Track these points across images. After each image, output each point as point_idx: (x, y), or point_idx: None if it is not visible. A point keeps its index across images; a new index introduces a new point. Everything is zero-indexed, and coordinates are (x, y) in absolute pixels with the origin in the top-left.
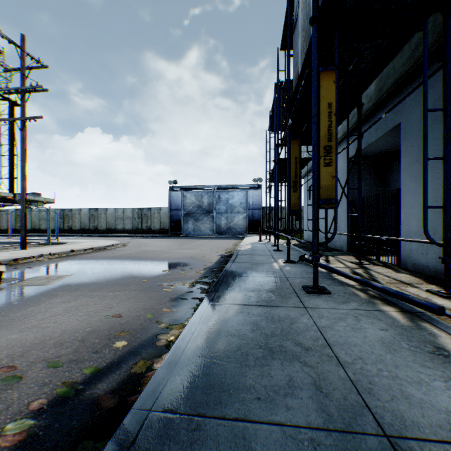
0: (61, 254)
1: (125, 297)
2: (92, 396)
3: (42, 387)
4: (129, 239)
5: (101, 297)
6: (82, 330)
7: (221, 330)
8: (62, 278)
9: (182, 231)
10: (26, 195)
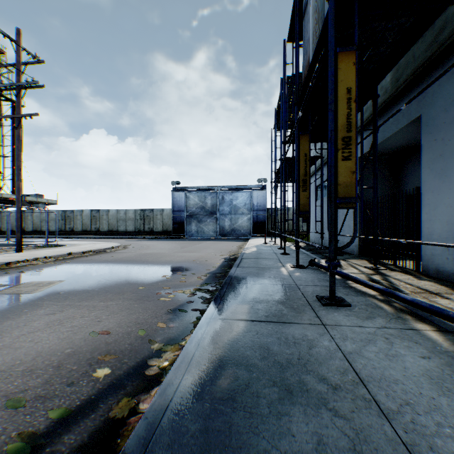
0: (58, 257)
1: (117, 307)
2: None
3: None
4: (130, 241)
5: (90, 308)
6: (60, 352)
7: (225, 357)
8: (52, 285)
9: (185, 233)
10: (22, 196)
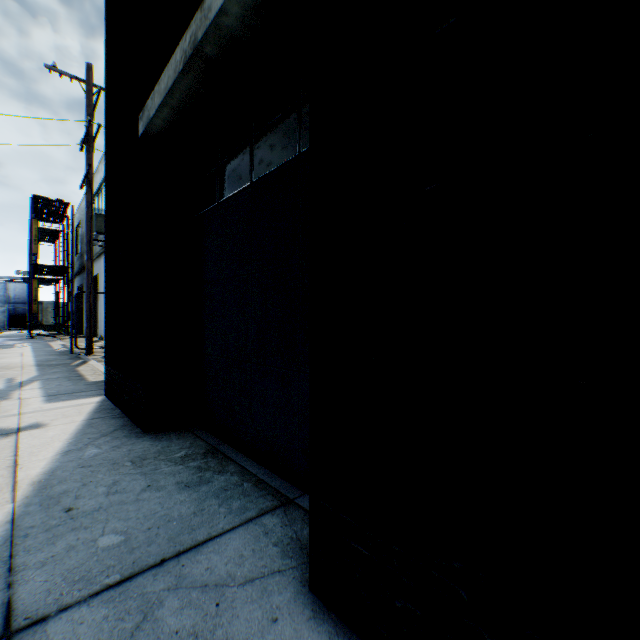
0: None
1: None
2: None
3: None
4: None
5: None
6: None
7: None
8: None
9: None
10: None
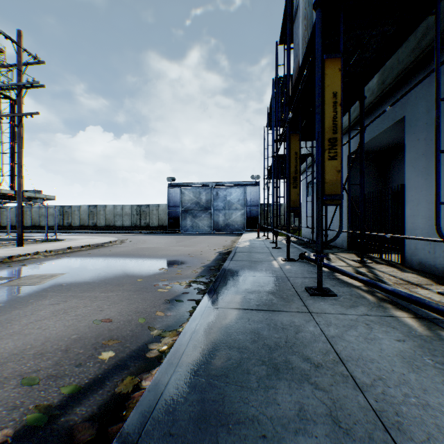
0: (57, 251)
1: (117, 298)
2: (67, 424)
3: (11, 412)
4: (127, 236)
5: (92, 299)
6: (67, 338)
7: (219, 341)
8: (54, 277)
9: (180, 228)
10: (23, 192)
